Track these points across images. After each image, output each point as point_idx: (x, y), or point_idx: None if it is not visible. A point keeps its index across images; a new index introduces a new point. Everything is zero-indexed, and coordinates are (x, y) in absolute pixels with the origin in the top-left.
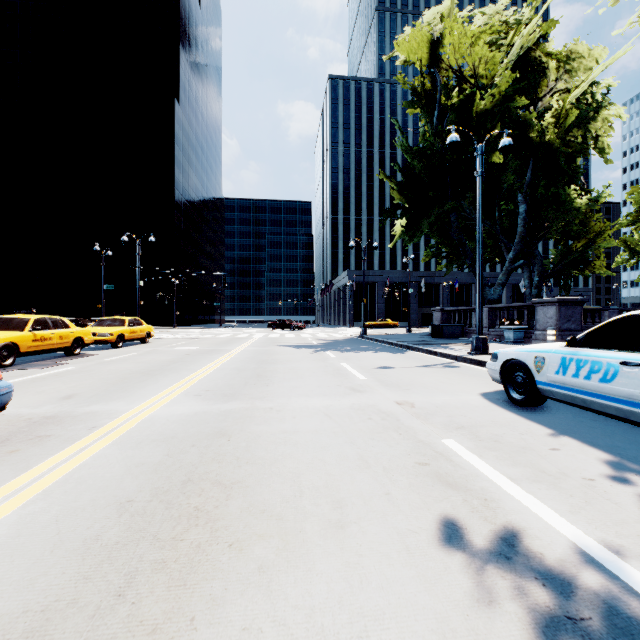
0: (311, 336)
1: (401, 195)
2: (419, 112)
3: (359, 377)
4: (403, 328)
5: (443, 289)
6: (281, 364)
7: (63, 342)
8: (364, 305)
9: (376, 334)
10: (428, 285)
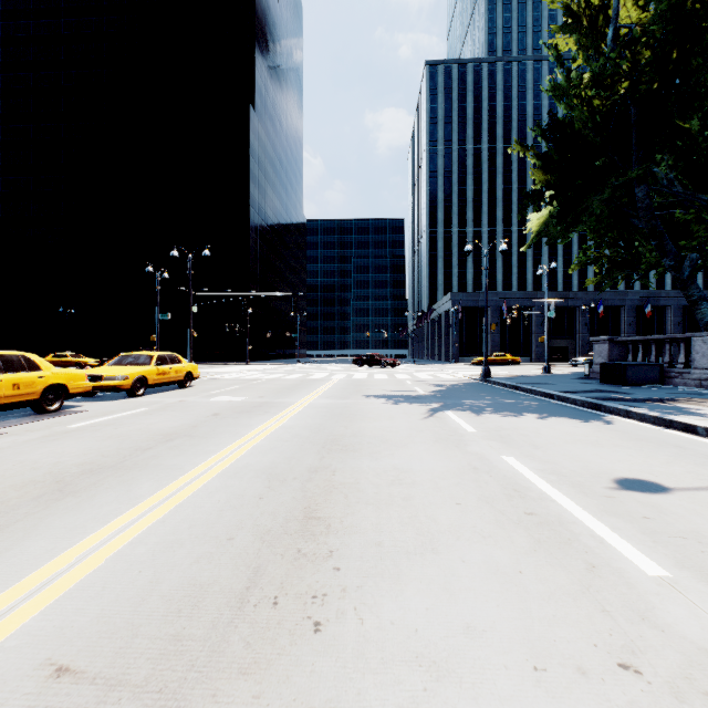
0: (410, 377)
1: (544, 172)
2: (572, 48)
3: (631, 559)
4: (526, 365)
5: (580, 314)
6: (369, 455)
7: (21, 393)
8: (486, 334)
9: (501, 375)
10: (558, 309)
